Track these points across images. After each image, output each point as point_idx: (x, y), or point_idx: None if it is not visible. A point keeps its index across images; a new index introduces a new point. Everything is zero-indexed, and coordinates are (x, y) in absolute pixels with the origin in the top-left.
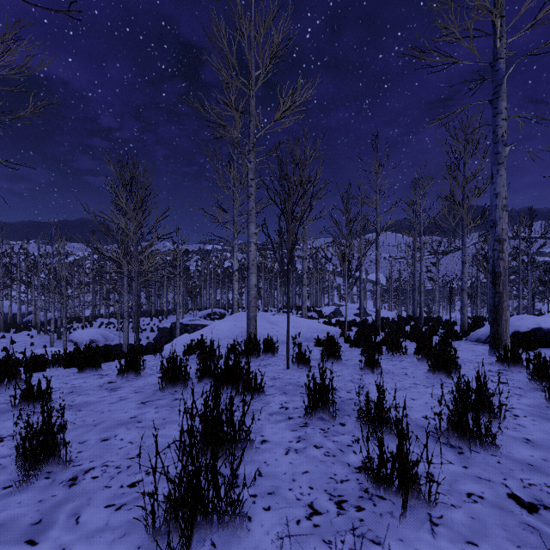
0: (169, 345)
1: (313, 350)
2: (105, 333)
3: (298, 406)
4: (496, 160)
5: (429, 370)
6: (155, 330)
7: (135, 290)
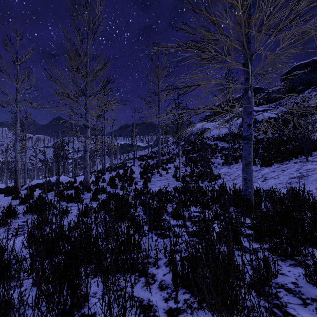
0: None
1: None
2: None
3: None
4: (16, 140)
5: None
6: None
7: None
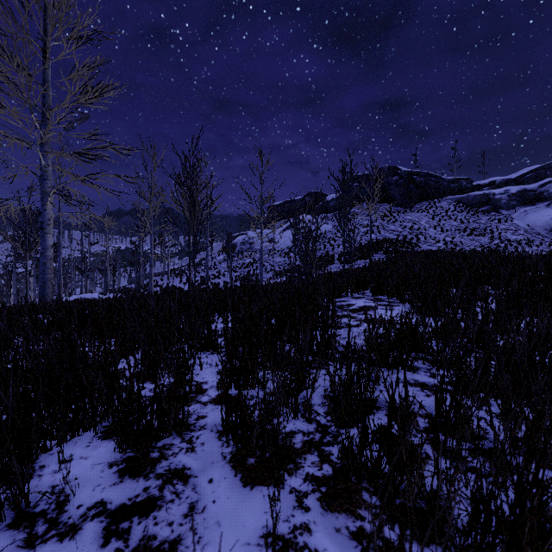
0: None
1: None
2: None
3: None
4: (60, 252)
5: None
6: None
7: None
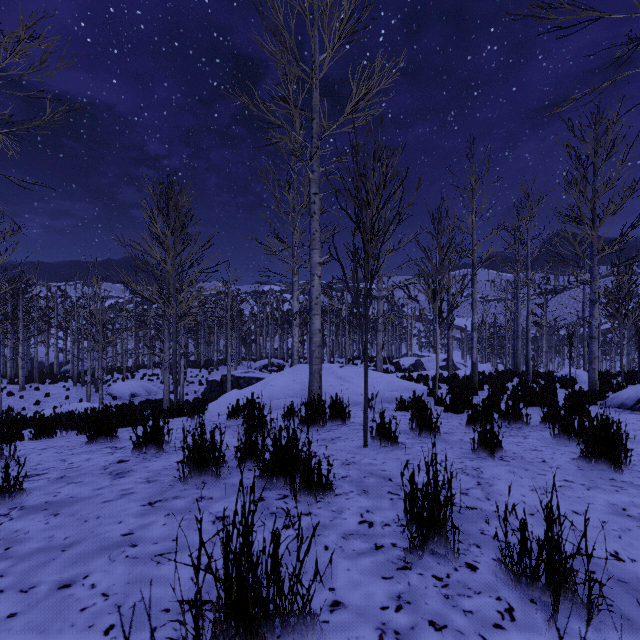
0: (215, 404)
1: (395, 415)
2: (147, 386)
3: (388, 519)
4: None
5: (581, 457)
6: (204, 383)
7: (173, 335)
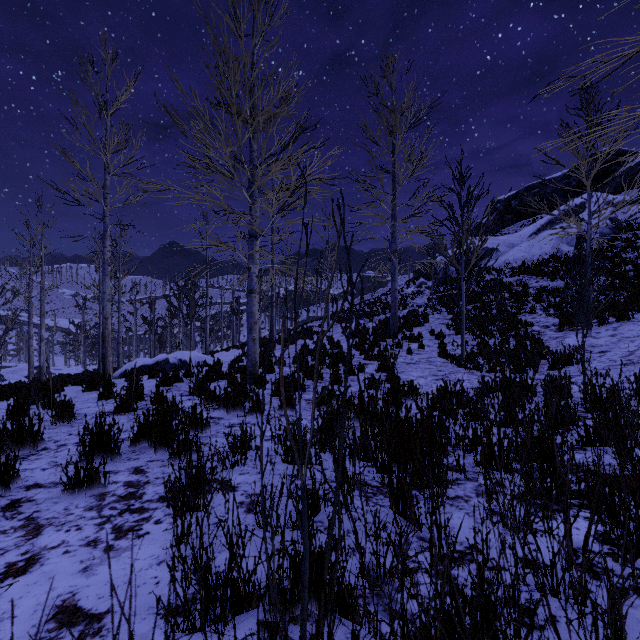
0: None
1: None
2: None
3: None
4: (104, 273)
5: None
6: None
7: None
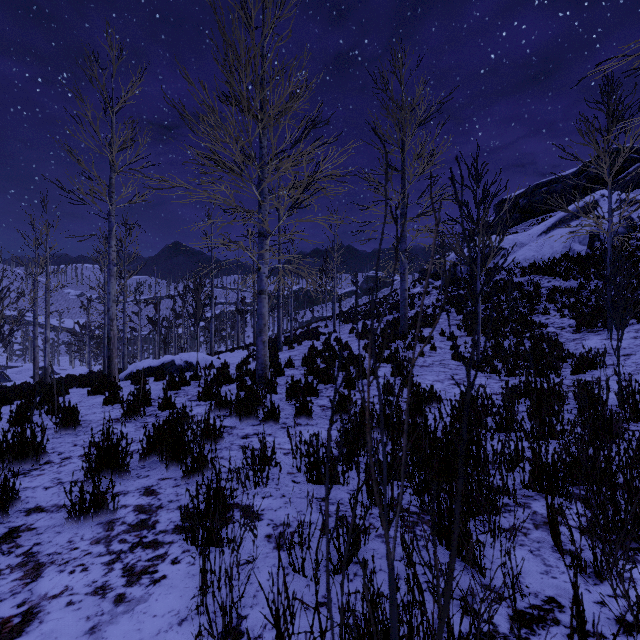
0: None
1: None
2: None
3: None
4: (110, 273)
5: None
6: None
7: None
